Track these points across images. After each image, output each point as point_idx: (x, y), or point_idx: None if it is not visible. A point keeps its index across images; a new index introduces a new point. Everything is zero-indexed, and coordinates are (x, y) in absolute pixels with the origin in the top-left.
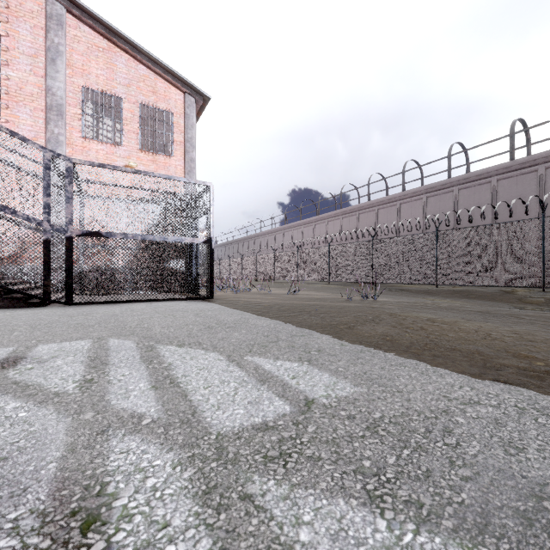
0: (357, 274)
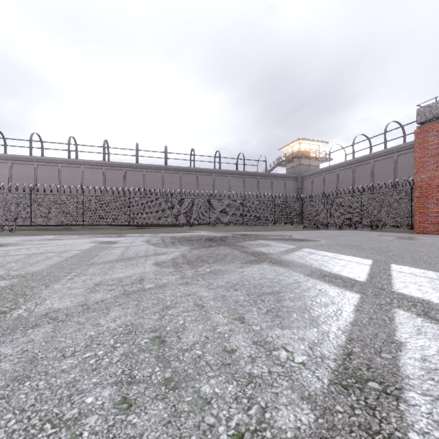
0: None
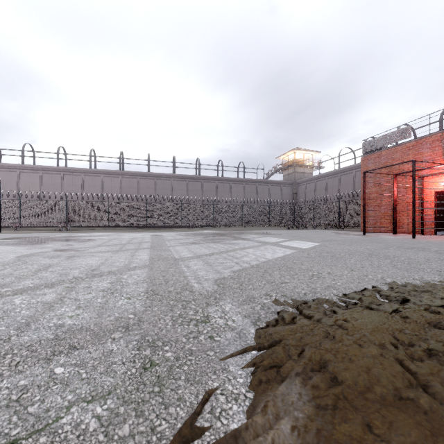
0: (4, 221)
